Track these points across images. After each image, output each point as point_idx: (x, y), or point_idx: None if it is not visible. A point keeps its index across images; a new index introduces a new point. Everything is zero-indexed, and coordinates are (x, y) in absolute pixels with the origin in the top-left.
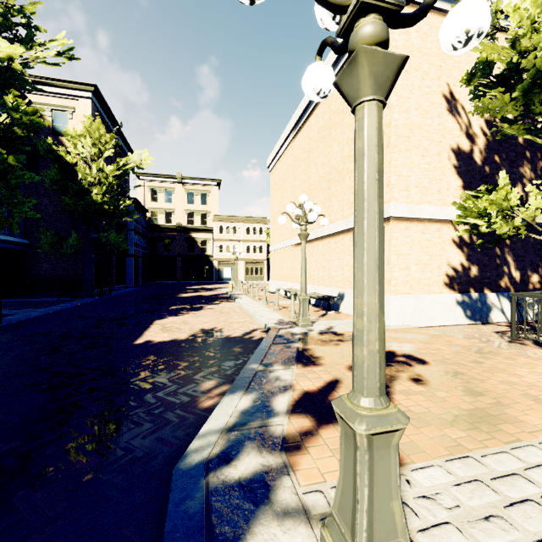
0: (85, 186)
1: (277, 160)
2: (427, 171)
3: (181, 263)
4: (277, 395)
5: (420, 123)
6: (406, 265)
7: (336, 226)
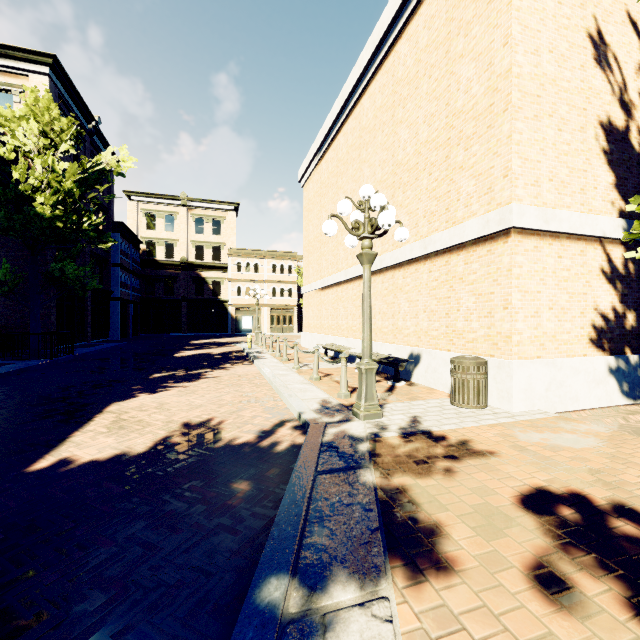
0: (26, 192)
1: (312, 169)
2: (565, 155)
3: (187, 310)
4: None
5: (555, 75)
6: (535, 310)
7: (406, 251)
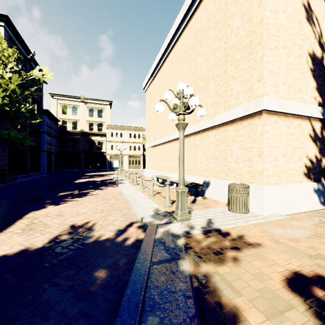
0: None
1: (150, 82)
2: (291, 70)
3: (84, 157)
4: None
5: (286, 25)
6: (276, 157)
7: (201, 125)
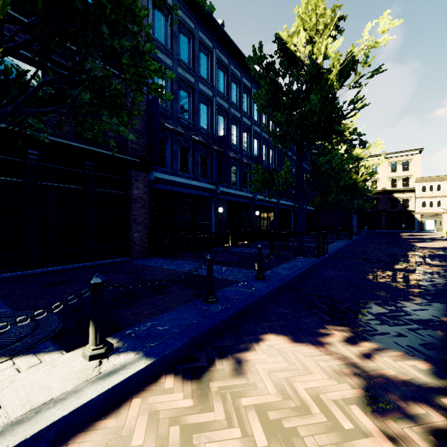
0: None
1: None
2: None
3: (385, 217)
4: None
5: None
6: None
7: None
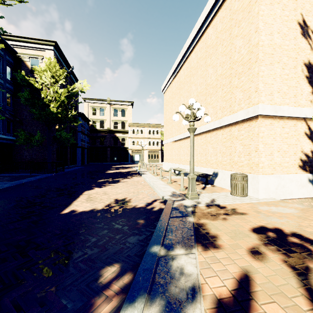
0: (46, 102)
1: (168, 86)
2: (286, 80)
3: (110, 152)
4: (186, 310)
5: (281, 43)
6: (271, 152)
7: (211, 125)
